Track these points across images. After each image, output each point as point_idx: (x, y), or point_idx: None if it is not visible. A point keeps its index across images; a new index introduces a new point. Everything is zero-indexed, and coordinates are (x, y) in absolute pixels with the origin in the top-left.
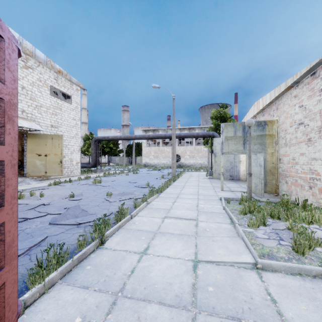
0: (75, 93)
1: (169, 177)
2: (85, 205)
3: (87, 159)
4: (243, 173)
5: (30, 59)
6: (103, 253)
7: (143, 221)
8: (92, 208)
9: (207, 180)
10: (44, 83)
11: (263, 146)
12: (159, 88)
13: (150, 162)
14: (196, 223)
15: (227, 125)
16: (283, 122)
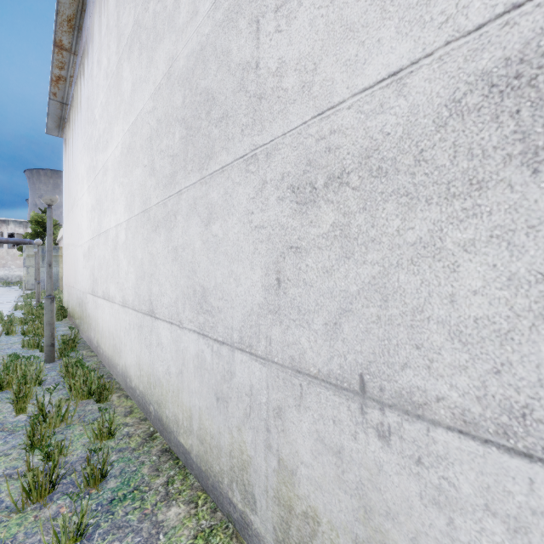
0: None
1: None
2: None
3: None
4: None
5: None
6: None
7: None
8: None
9: (17, 291)
10: None
11: (57, 263)
12: None
13: None
14: None
15: (29, 246)
16: None
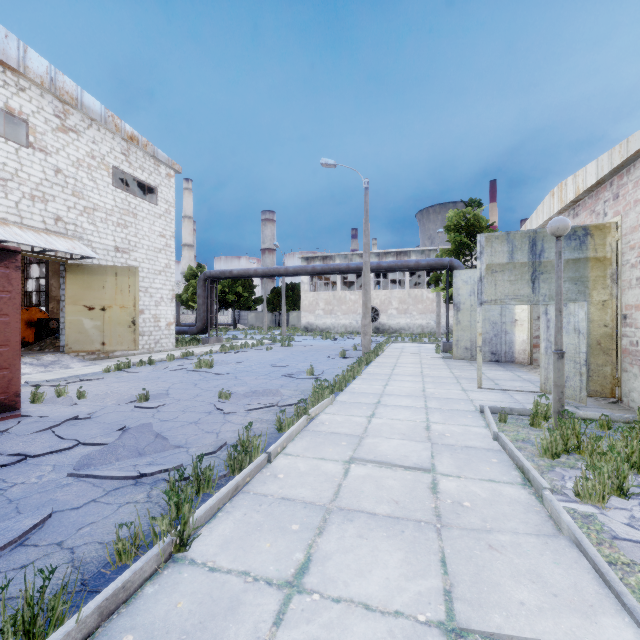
0: (165, 182)
1: (357, 354)
2: (168, 420)
3: (192, 316)
4: (521, 348)
5: (72, 112)
6: (182, 580)
7: (296, 471)
8: (183, 428)
9: (439, 363)
10: (101, 161)
11: (581, 286)
12: (335, 166)
13: (316, 323)
14: (433, 481)
15: (493, 238)
16: (635, 227)
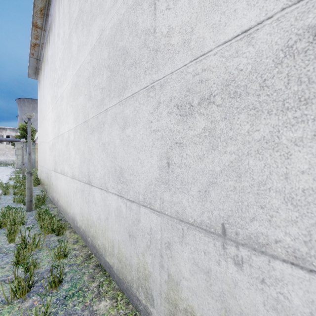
0: None
1: None
2: None
3: None
4: None
5: None
6: None
7: None
8: None
9: (11, 169)
10: None
11: (34, 152)
12: None
13: None
14: None
15: (18, 143)
16: None
